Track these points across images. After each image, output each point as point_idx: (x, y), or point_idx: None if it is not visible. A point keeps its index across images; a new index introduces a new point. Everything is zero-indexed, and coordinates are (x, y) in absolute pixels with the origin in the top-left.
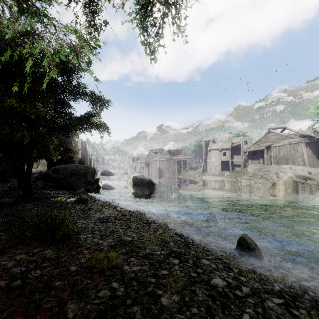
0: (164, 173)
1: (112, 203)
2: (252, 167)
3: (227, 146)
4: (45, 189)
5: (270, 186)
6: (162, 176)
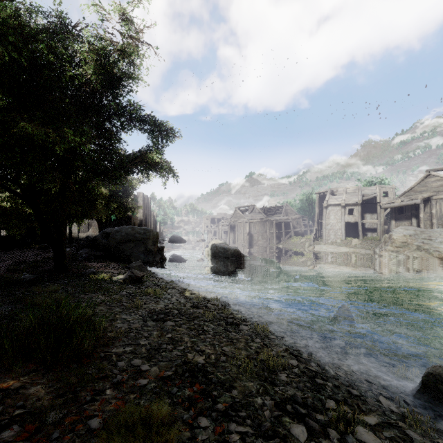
0: (256, 241)
1: (179, 284)
2: (400, 231)
3: (354, 200)
4: (90, 260)
5: (435, 263)
6: (253, 244)
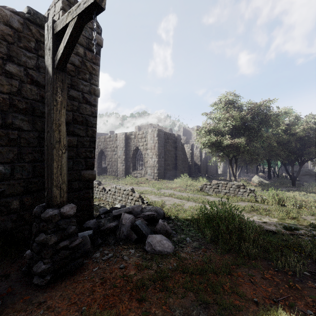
0: None
1: None
2: None
3: None
4: None
5: None
6: None
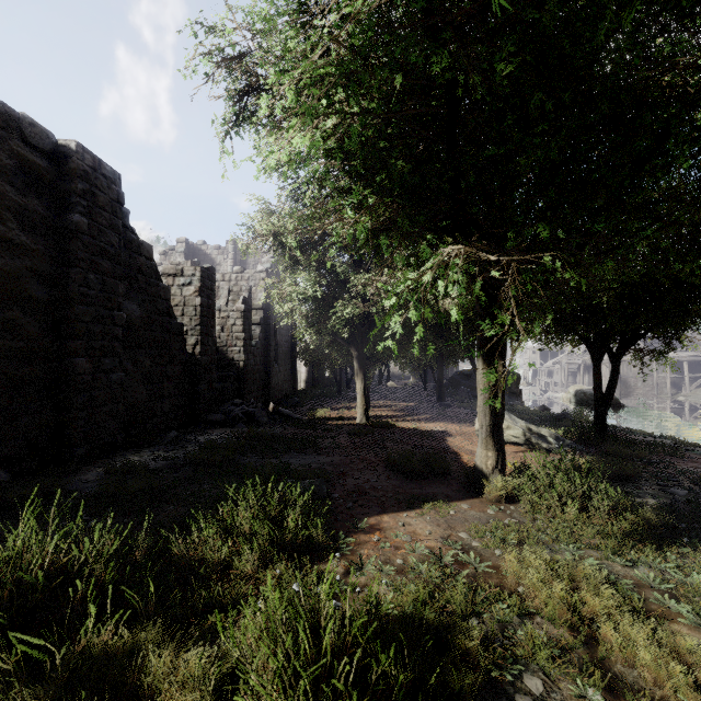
0: (632, 388)
1: None
2: None
3: None
4: None
5: None
6: (626, 393)
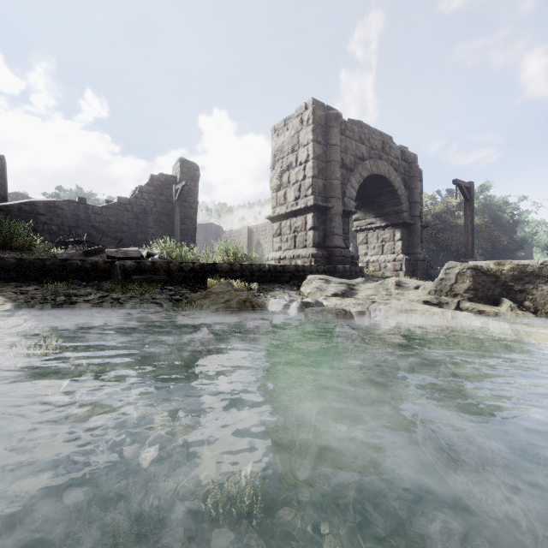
0: None
1: None
2: None
3: None
4: None
5: None
6: None
